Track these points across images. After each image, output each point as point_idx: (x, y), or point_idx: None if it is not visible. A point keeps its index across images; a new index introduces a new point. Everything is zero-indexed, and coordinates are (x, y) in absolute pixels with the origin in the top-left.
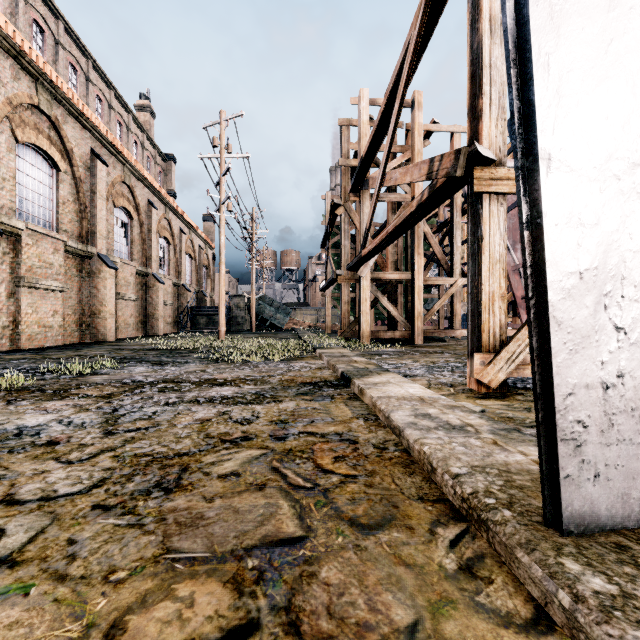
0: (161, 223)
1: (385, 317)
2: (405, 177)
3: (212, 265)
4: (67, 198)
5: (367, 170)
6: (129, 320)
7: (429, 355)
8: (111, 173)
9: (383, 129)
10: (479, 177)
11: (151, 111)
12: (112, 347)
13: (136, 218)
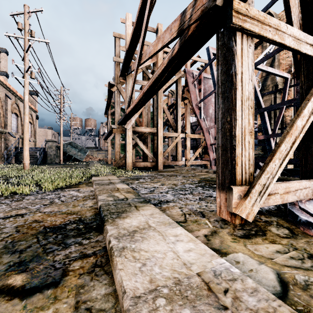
0: None
1: (141, 154)
2: (157, 45)
3: (36, 122)
4: None
5: (130, 60)
6: None
7: (169, 178)
8: None
9: (140, 26)
10: (237, 9)
11: None
12: None
13: None
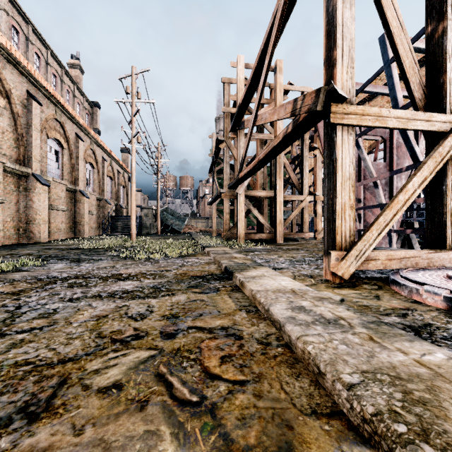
0: (87, 152)
1: (255, 224)
2: (273, 116)
3: (128, 185)
4: (6, 128)
5: (243, 114)
6: (60, 226)
7: (289, 251)
8: (45, 111)
9: (255, 82)
10: (334, 111)
11: (80, 68)
12: (43, 247)
13: (66, 147)
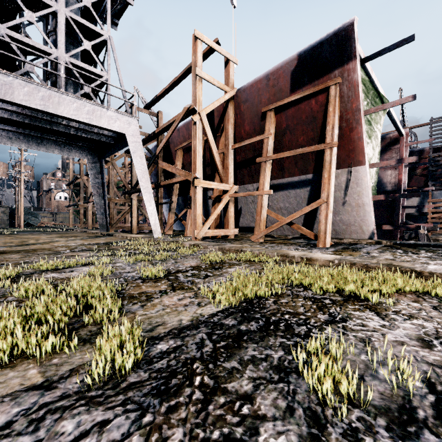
0: None
1: None
2: None
3: None
4: None
5: None
6: None
7: None
8: None
9: None
10: (109, 199)
11: None
12: None
13: None
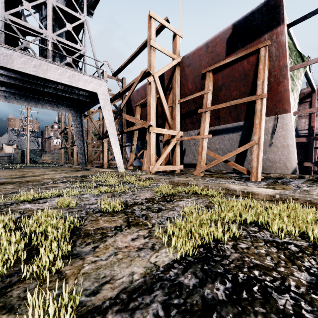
0: None
1: None
2: None
3: None
4: None
5: None
6: None
7: None
8: None
9: None
10: (87, 143)
11: None
12: None
13: None
